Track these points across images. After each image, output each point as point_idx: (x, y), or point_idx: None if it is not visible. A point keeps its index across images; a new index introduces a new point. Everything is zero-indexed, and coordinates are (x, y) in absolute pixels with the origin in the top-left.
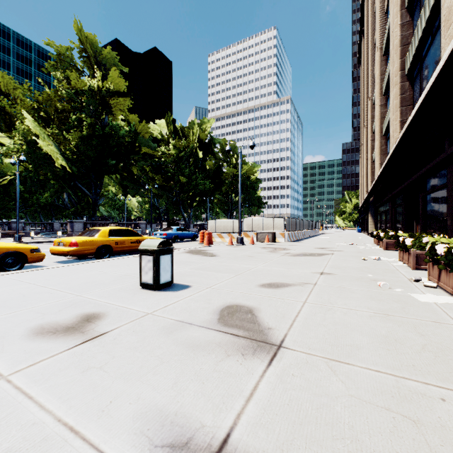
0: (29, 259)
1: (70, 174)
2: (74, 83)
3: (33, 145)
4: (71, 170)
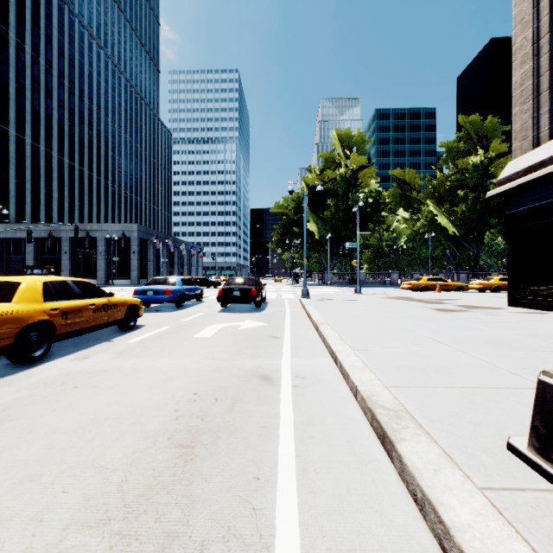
0: (464, 289)
1: (455, 235)
2: (460, 166)
3: (431, 220)
4: (458, 234)
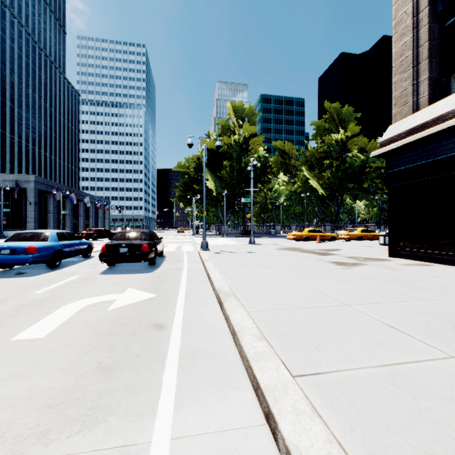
0: (336, 239)
1: (322, 195)
2: (327, 141)
3: (305, 183)
4: (325, 195)
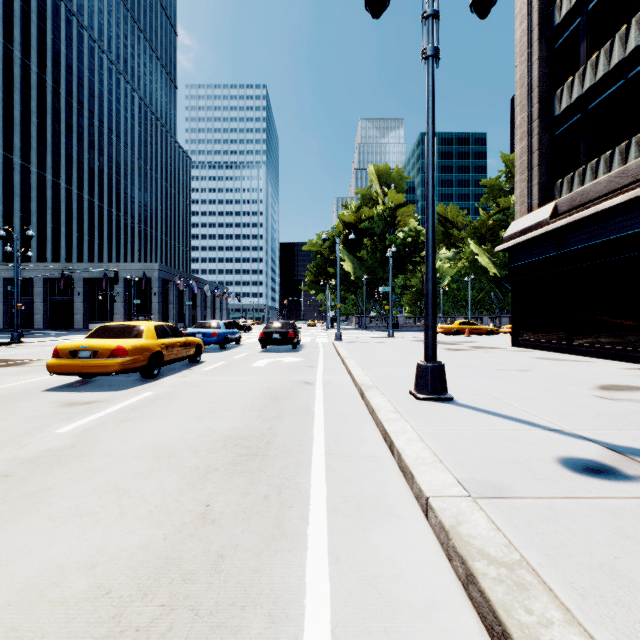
0: (494, 333)
1: (497, 276)
2: (502, 205)
3: (473, 261)
4: (499, 276)
